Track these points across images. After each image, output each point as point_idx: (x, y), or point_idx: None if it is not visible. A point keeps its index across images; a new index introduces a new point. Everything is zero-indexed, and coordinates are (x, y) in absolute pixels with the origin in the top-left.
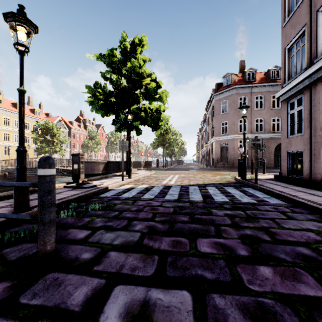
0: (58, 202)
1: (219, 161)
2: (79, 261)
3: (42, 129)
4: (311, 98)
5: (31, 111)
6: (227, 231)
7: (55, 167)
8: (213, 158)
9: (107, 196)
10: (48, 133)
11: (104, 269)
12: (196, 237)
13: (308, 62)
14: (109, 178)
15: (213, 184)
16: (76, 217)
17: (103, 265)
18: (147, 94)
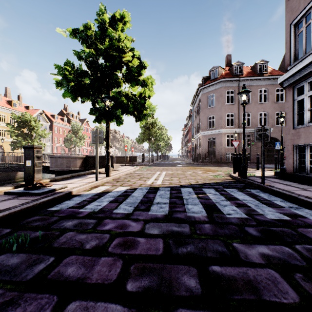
0: None
1: (206, 156)
2: None
3: (18, 122)
4: None
5: (8, 103)
6: None
7: None
8: (200, 153)
9: (61, 210)
10: (25, 125)
11: None
12: None
13: None
14: (82, 177)
15: (209, 185)
16: None
17: None
18: (129, 75)
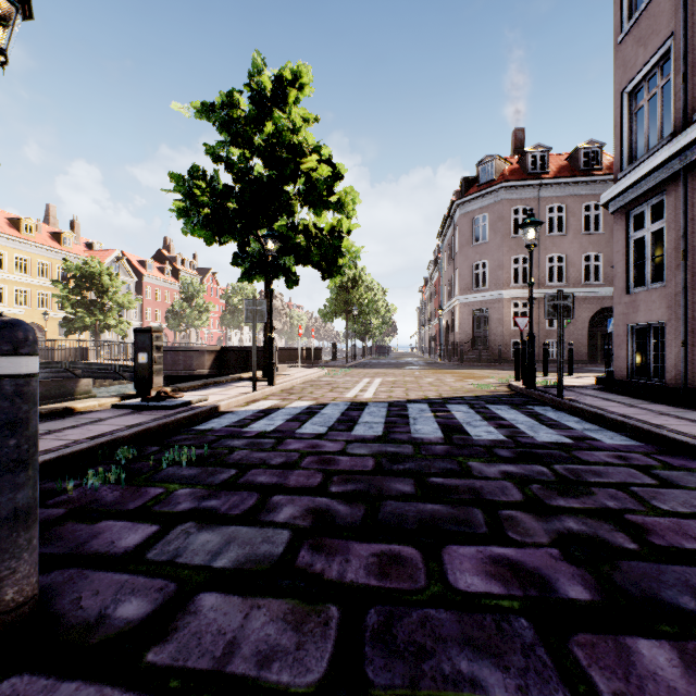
0: (88, 445)
1: (468, 348)
2: (105, 631)
3: (77, 277)
4: (686, 201)
5: (54, 238)
6: (519, 522)
7: (33, 353)
8: (456, 341)
9: (215, 430)
10: (91, 285)
11: (176, 661)
12: (441, 543)
13: (679, 119)
14: (224, 385)
15: (461, 399)
16: (127, 485)
17: (175, 643)
18: (311, 194)
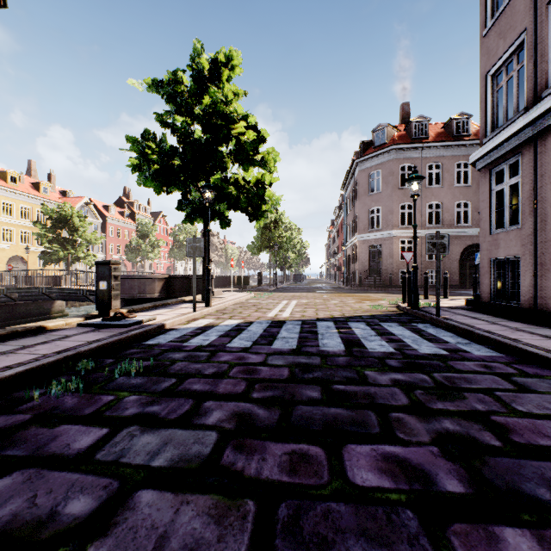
0: (54, 359)
1: (366, 276)
2: (54, 527)
3: (53, 219)
4: (537, 161)
5: (34, 187)
6: (405, 423)
7: None
8: (356, 270)
9: (161, 344)
10: (64, 225)
11: None
12: (342, 442)
13: (531, 96)
14: (170, 306)
15: (360, 318)
16: (84, 393)
17: (114, 538)
18: (240, 154)
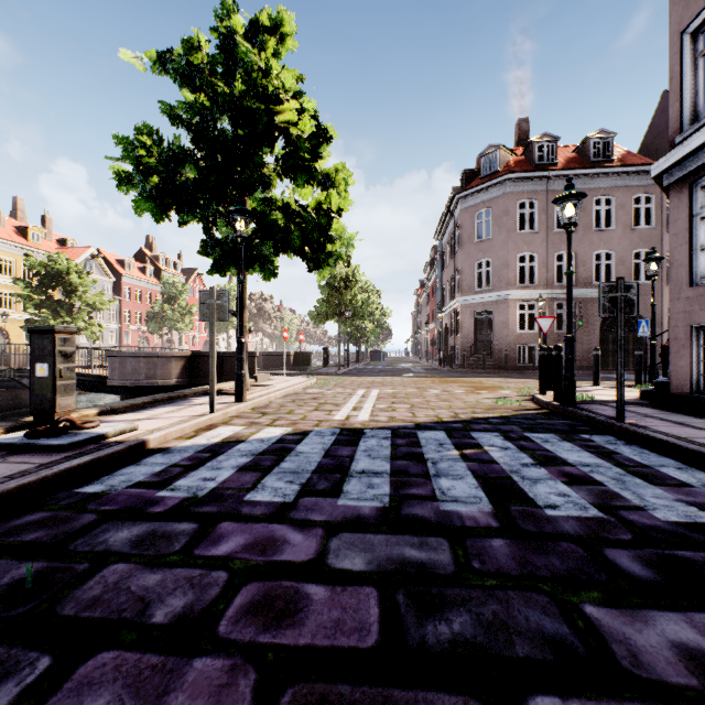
0: None
1: (470, 354)
2: None
3: (42, 275)
4: None
5: (20, 233)
6: None
7: None
8: (457, 345)
9: (110, 494)
10: (57, 283)
11: None
12: None
13: None
14: (179, 402)
15: (486, 423)
16: None
17: None
18: (291, 158)
